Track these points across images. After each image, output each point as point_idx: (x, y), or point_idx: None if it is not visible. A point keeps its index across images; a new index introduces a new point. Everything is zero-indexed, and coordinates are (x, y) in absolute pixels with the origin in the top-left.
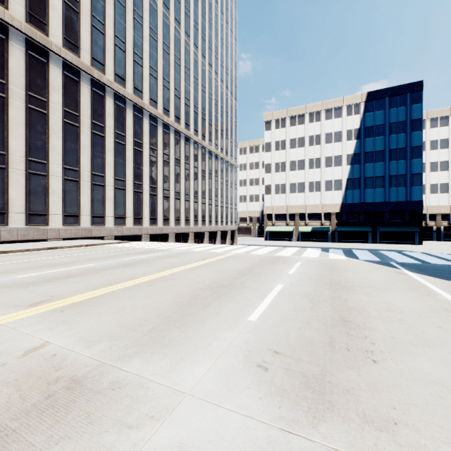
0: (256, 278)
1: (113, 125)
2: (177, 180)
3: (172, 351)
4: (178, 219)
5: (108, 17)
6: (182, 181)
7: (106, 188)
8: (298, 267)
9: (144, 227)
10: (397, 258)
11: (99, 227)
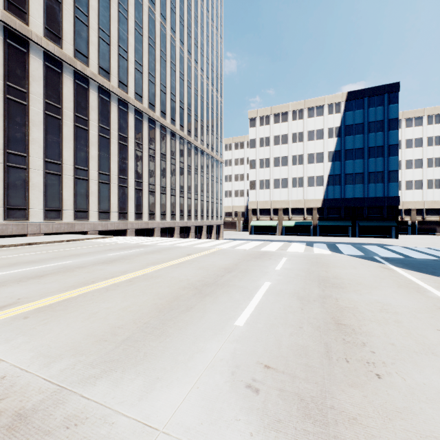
0: (242, 275)
1: (97, 119)
2: (162, 174)
3: (146, 369)
4: (164, 214)
5: (92, 9)
6: (167, 176)
7: (89, 182)
8: (284, 263)
9: (129, 221)
10: (380, 252)
11: (82, 222)
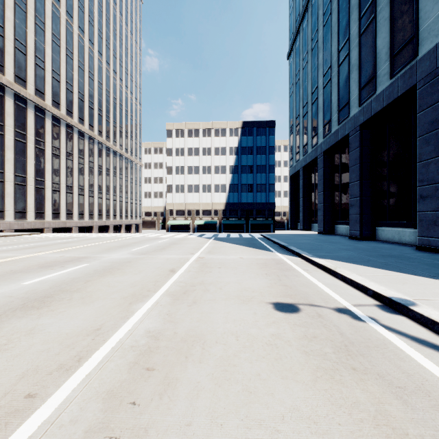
0: (140, 244)
1: (13, 124)
2: (81, 177)
3: (107, 254)
4: (82, 214)
5: (8, 20)
6: (86, 178)
7: (5, 184)
8: (165, 240)
9: (46, 221)
10: (221, 236)
11: None
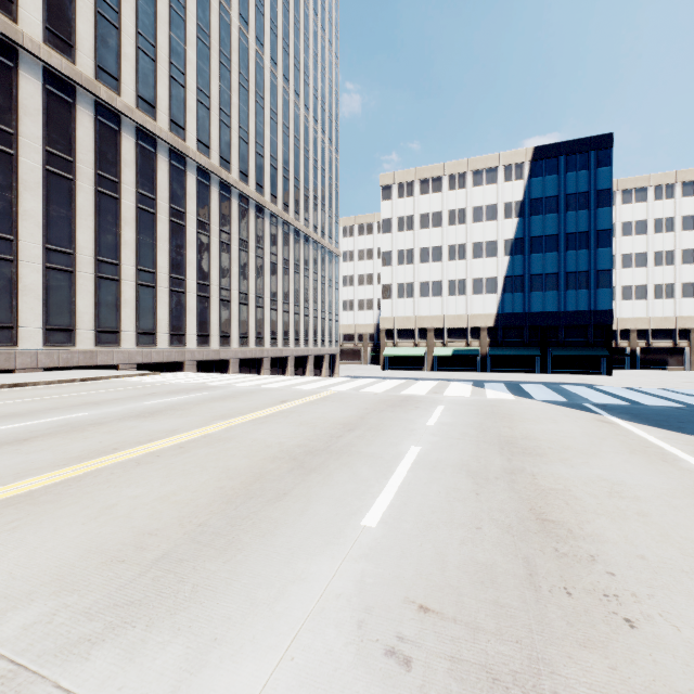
0: (372, 436)
1: (135, 181)
2: (243, 273)
3: (194, 620)
4: (245, 336)
5: (126, 1)
6: (251, 276)
7: (121, 284)
8: (441, 414)
9: (187, 349)
10: (592, 396)
11: (109, 350)
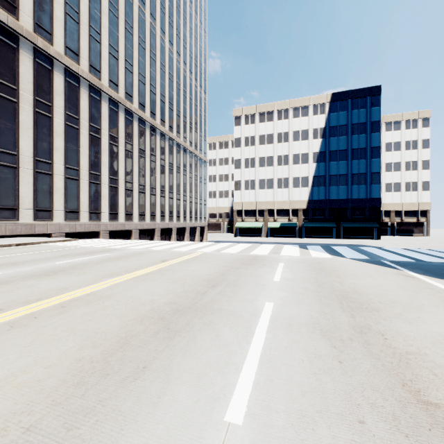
0: (231, 292)
1: (64, 105)
2: (141, 172)
3: None
4: (143, 214)
5: None
6: (147, 173)
7: (53, 177)
8: (283, 270)
9: (102, 222)
10: (385, 255)
11: (44, 223)
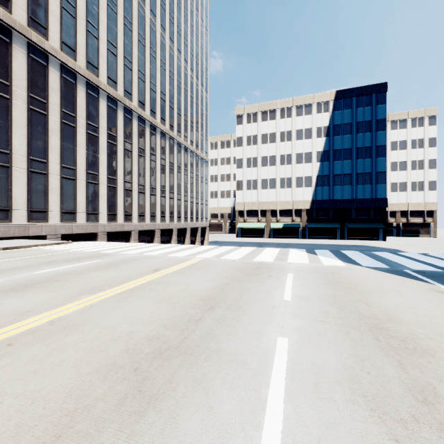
0: (233, 318)
1: (60, 103)
2: (141, 171)
3: None
4: (142, 215)
5: None
6: (147, 173)
7: (49, 177)
8: (293, 284)
9: (100, 223)
10: (404, 262)
11: (39, 224)
